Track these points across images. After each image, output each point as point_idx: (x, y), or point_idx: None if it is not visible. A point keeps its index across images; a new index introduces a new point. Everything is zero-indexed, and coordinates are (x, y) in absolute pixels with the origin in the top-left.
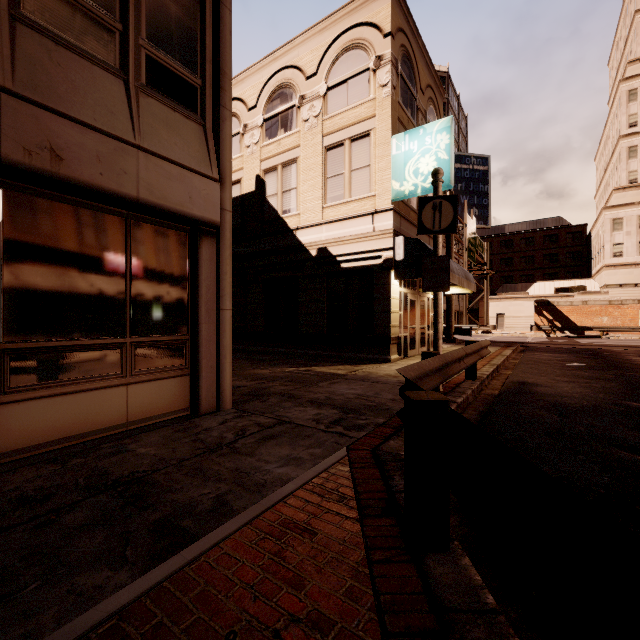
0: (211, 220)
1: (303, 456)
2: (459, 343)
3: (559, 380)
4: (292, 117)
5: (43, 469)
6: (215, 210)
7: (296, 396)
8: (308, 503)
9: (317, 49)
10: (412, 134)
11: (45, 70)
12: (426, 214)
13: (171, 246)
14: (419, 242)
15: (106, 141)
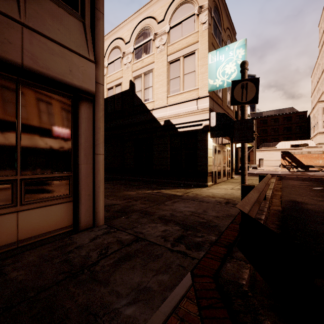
0: (88, 89)
1: (152, 286)
2: None
3: (316, 199)
4: (150, 46)
5: None
6: (91, 82)
7: (150, 213)
8: None
9: (164, 5)
10: (221, 50)
11: None
12: (236, 91)
13: (57, 107)
14: (225, 115)
15: None
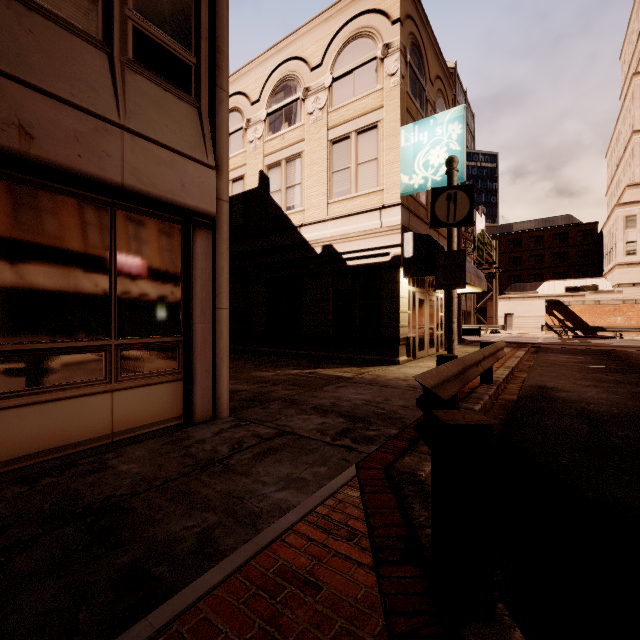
0: (206, 211)
1: (306, 476)
2: (468, 344)
3: (581, 384)
4: (296, 110)
5: (7, 491)
6: (211, 200)
7: (299, 402)
8: (311, 542)
9: (322, 39)
10: (422, 125)
11: (13, 36)
12: (440, 206)
13: (162, 239)
14: (429, 238)
15: (85, 119)
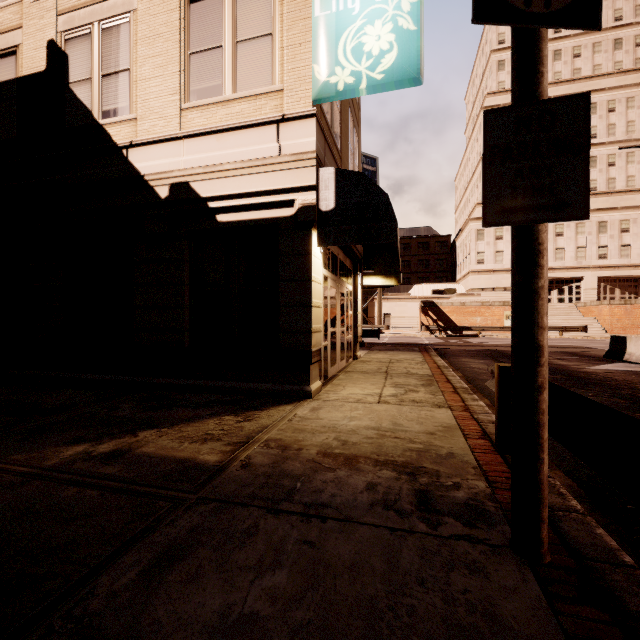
0: None
1: None
2: (370, 348)
3: None
4: None
5: None
6: None
7: None
8: None
9: None
10: None
11: None
12: None
13: None
14: (364, 178)
15: None
